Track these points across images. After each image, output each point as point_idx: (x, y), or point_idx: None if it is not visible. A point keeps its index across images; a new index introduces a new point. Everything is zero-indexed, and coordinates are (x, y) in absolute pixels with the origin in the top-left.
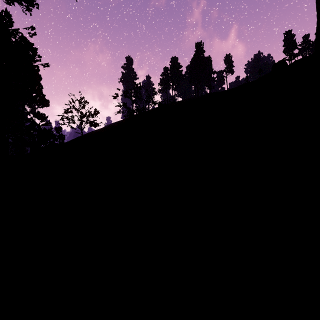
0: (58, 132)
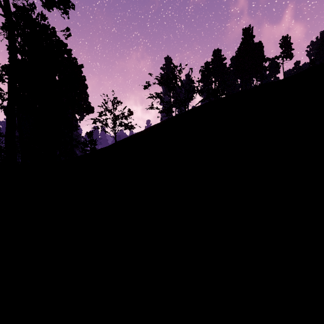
0: (89, 137)
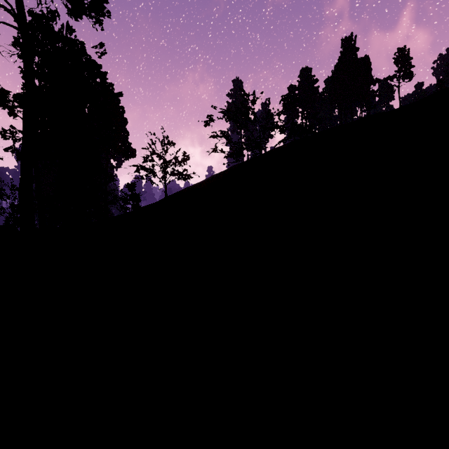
0: (131, 191)
